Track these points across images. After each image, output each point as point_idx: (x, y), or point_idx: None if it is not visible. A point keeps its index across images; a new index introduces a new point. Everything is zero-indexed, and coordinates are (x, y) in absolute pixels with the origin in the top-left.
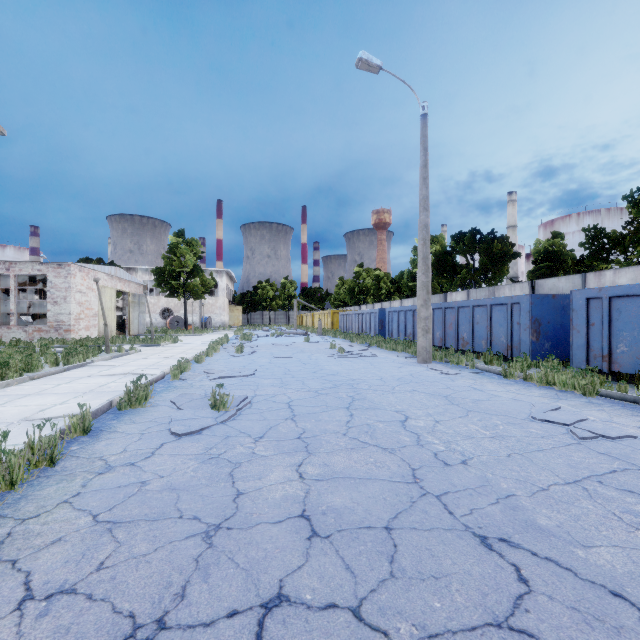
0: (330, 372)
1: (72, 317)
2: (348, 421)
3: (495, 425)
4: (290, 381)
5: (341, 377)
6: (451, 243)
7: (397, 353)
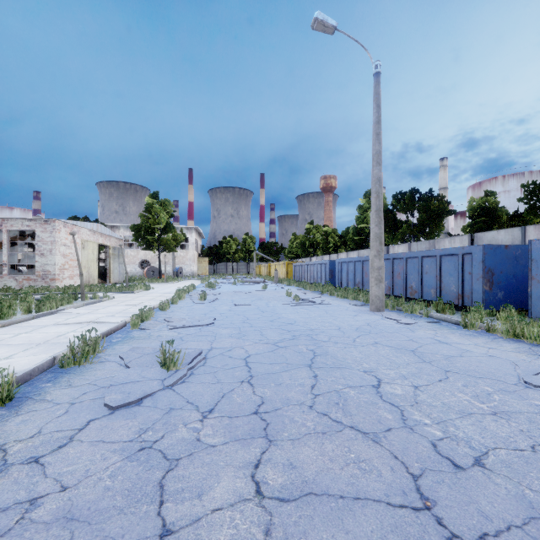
0: (287, 321)
1: (57, 267)
2: (313, 386)
3: (487, 394)
4: (248, 331)
5: (299, 326)
6: (392, 202)
7: (348, 301)
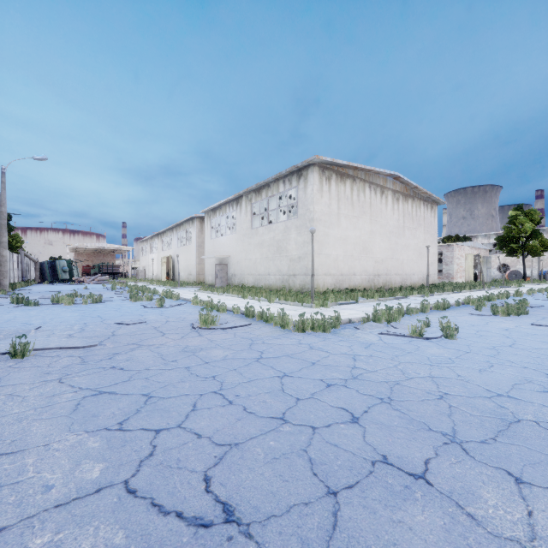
0: None
1: (454, 271)
2: None
3: None
4: None
5: None
6: None
7: None
